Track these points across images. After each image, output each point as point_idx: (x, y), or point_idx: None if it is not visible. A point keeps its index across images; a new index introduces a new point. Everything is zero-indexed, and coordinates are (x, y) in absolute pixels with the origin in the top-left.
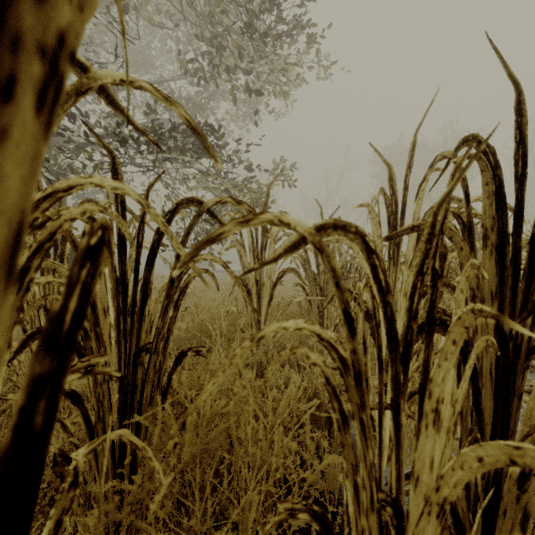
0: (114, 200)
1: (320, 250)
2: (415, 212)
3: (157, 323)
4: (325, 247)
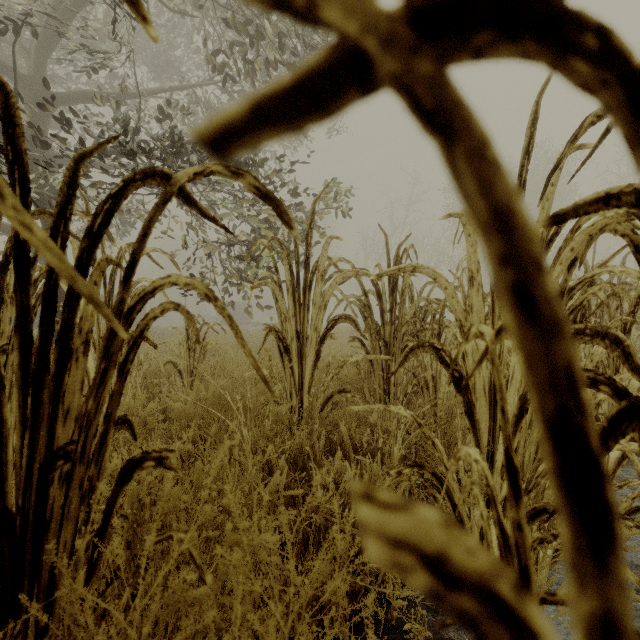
0: (8, 174)
1: (438, 120)
2: (538, 221)
3: (86, 406)
4: (462, 110)
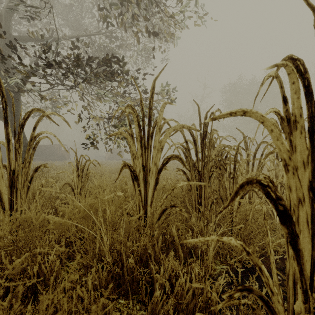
0: None
1: None
2: None
3: None
4: None
